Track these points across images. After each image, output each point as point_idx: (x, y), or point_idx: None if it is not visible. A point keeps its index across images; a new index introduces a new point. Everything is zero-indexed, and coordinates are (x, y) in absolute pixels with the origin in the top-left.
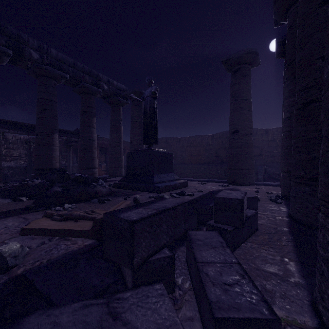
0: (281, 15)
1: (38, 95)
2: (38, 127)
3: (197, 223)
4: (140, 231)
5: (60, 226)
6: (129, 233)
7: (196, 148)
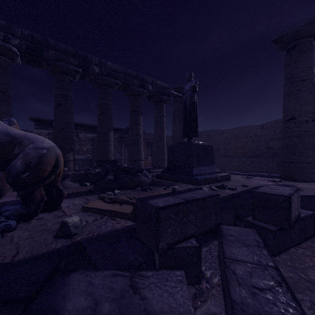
0: None
1: (98, 101)
2: (98, 127)
3: (234, 218)
4: (166, 217)
5: (109, 207)
6: (155, 218)
7: (242, 139)
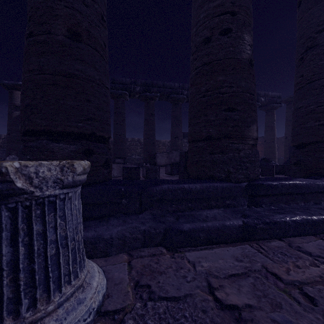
0: None
1: None
2: None
3: None
4: None
5: None
6: None
7: None
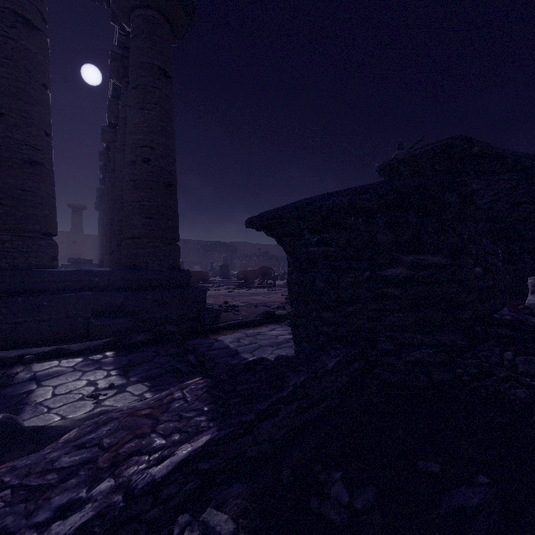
0: (97, 207)
1: None
2: None
3: None
4: None
5: None
6: None
7: None
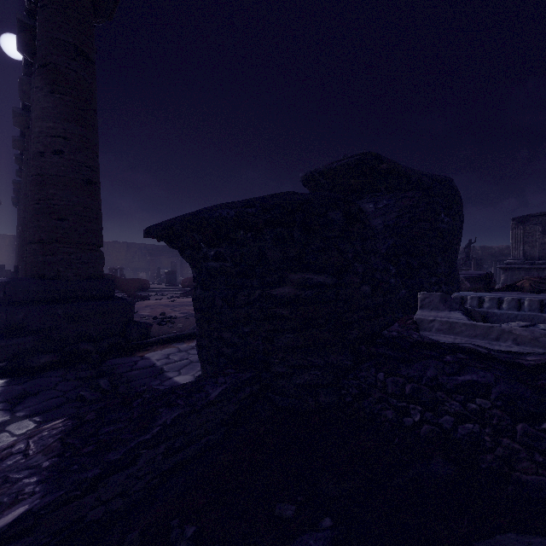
0: (15, 202)
1: None
2: None
3: None
4: None
5: None
6: None
7: None
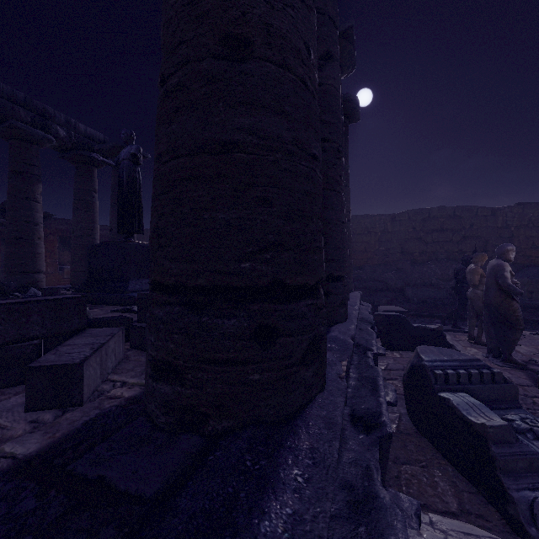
0: None
1: None
2: None
3: None
4: None
5: None
6: None
7: None
